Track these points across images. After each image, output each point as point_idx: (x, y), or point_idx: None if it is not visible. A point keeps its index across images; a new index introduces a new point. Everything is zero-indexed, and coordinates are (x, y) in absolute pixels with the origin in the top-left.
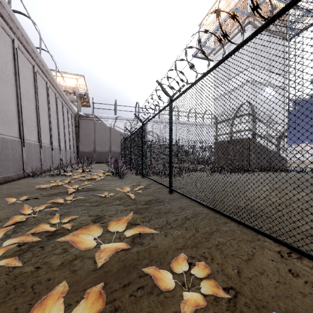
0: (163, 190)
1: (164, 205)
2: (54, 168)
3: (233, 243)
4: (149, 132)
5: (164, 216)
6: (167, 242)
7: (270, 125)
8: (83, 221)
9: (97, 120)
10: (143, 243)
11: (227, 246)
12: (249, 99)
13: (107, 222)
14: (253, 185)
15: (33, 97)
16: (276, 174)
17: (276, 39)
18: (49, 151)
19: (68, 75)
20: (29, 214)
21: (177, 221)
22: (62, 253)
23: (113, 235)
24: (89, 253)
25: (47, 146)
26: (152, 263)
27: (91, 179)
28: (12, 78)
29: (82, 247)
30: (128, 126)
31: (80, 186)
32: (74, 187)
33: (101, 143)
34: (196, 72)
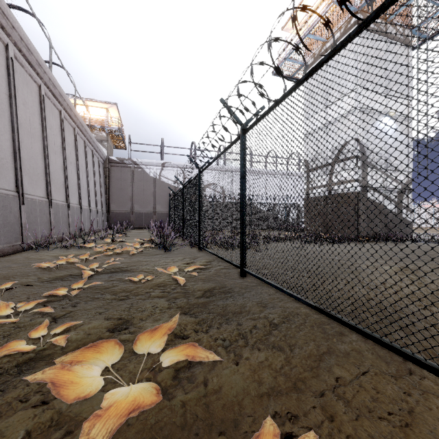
0: (230, 270)
1: (232, 298)
2: (72, 237)
3: (364, 381)
4: (211, 185)
5: (233, 321)
6: (239, 380)
7: (387, 174)
8: (93, 331)
9: (135, 168)
10: (195, 380)
11: (356, 389)
12: (357, 134)
13: (134, 333)
14: (400, 270)
15: (40, 131)
16: (399, 246)
17: (396, 46)
18: (64, 211)
19: (94, 103)
20: (6, 315)
21: (257, 331)
22: (36, 405)
23: (141, 361)
24: (87, 407)
25: (60, 204)
26: (212, 435)
27: (122, 253)
28: (5, 103)
29: (71, 399)
30: (179, 174)
31: (103, 264)
32: (92, 267)
33: (142, 200)
34: (287, 79)
